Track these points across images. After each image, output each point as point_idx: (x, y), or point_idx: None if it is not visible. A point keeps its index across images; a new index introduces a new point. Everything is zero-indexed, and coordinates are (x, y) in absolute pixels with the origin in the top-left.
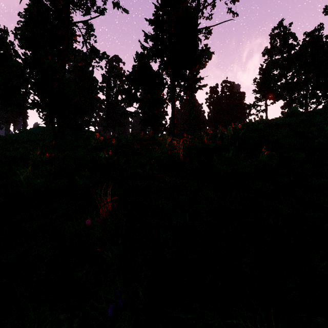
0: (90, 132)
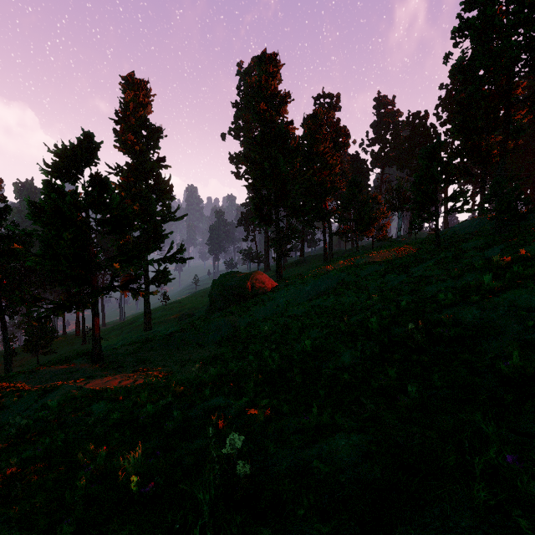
0: None
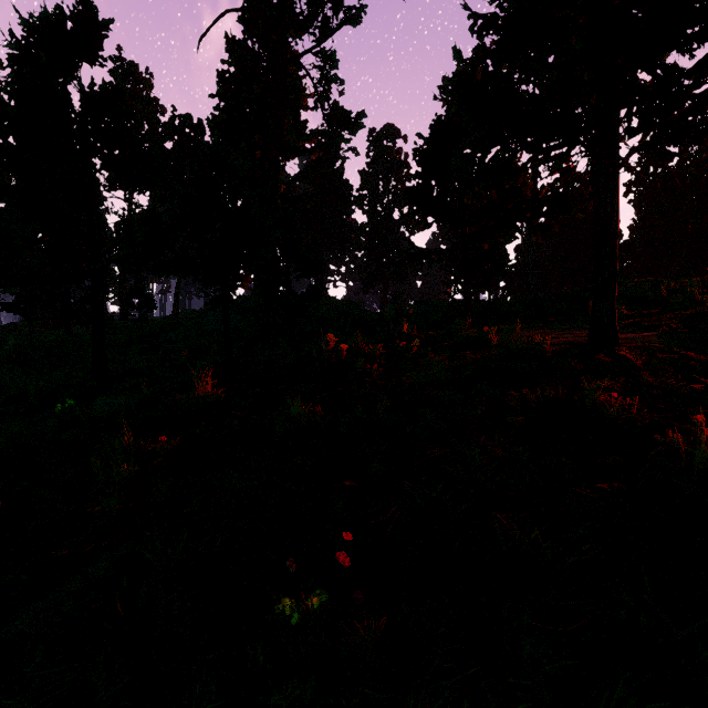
0: (332, 303)
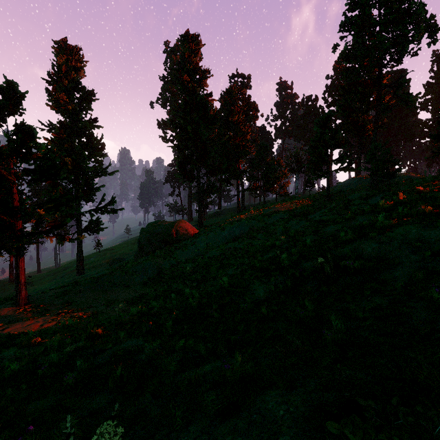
0: (402, 174)
